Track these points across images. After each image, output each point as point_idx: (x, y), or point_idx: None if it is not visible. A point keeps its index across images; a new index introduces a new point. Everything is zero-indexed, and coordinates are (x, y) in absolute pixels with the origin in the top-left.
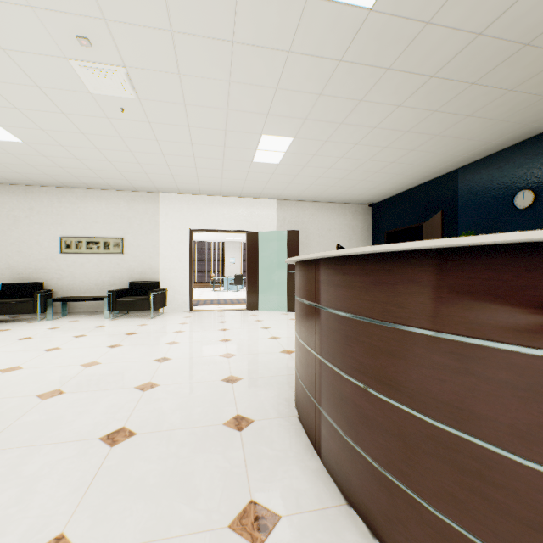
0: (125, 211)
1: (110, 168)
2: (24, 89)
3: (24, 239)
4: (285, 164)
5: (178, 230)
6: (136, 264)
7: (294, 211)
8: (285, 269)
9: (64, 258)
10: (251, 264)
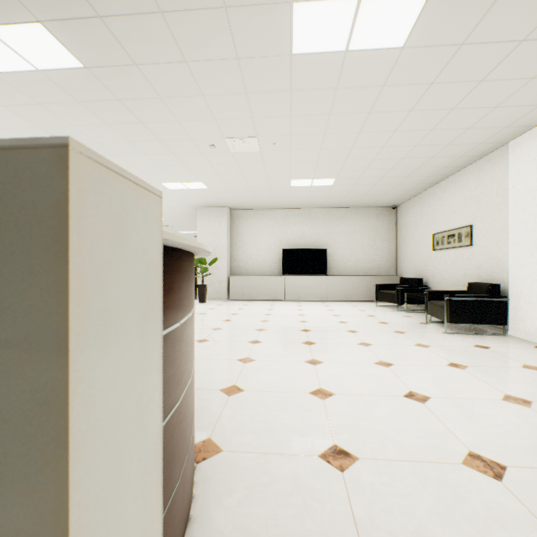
0: (473, 189)
1: (392, 161)
2: (269, 166)
3: (418, 241)
4: None
5: (533, 193)
6: (482, 258)
7: None
8: None
9: (435, 255)
10: None
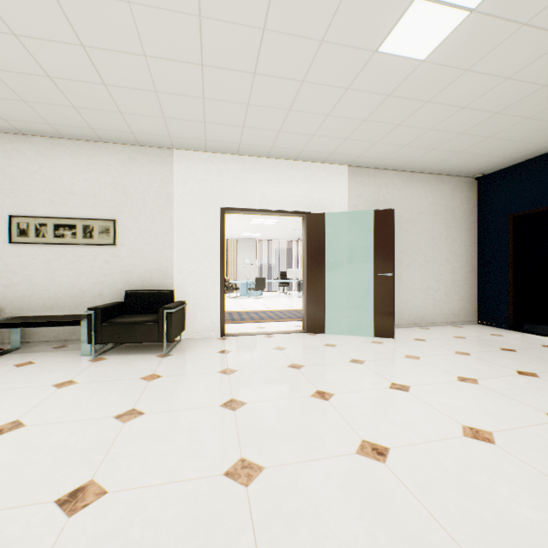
0: (119, 177)
1: (88, 74)
2: None
3: None
4: (435, 61)
5: (202, 209)
6: (135, 262)
7: (373, 184)
8: (360, 270)
9: (15, 251)
10: (313, 262)
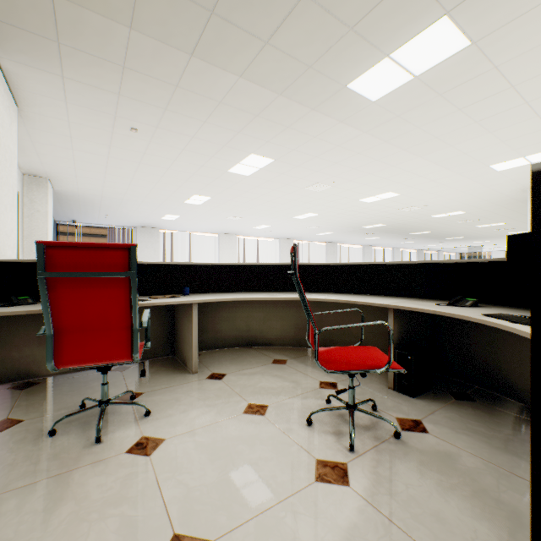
0: None
1: None
2: None
3: None
4: None
5: None
6: None
7: None
8: None
9: None
10: None
